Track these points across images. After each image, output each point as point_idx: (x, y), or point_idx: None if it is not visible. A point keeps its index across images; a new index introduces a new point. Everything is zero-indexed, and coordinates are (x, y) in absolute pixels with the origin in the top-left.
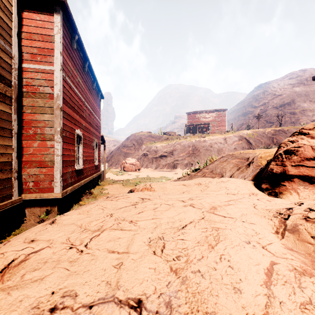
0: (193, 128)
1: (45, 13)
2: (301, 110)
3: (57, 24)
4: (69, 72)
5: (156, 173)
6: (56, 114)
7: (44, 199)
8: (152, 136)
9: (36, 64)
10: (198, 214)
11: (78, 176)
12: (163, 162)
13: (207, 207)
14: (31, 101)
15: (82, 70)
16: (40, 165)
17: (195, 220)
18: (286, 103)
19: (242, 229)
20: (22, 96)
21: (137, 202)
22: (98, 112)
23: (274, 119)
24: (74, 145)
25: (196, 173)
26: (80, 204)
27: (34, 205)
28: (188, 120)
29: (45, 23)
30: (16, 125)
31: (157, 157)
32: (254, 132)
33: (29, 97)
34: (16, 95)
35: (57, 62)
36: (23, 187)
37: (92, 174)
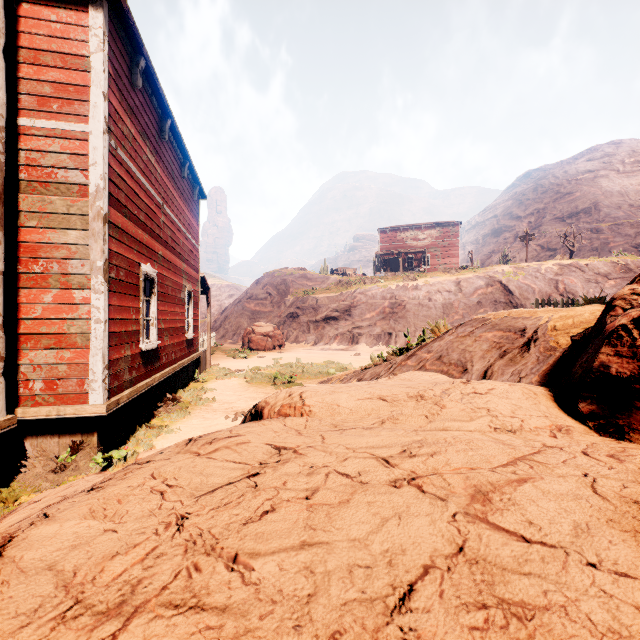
0: (392, 260)
1: (70, 6)
2: (613, 224)
3: (97, 32)
4: (125, 138)
5: (316, 355)
6: (94, 230)
7: (68, 417)
8: (308, 277)
9: (50, 120)
10: (443, 530)
11: (146, 365)
12: (331, 330)
13: (462, 491)
14: (39, 200)
15: (157, 136)
16: (59, 343)
17: (438, 561)
18: (582, 210)
19: (601, 604)
20: (19, 189)
21: (262, 462)
22: (194, 227)
23: (557, 242)
24: (138, 299)
25: (404, 361)
26: (153, 424)
27: (45, 432)
28: (382, 244)
29: (70, 29)
30: (1, 254)
31: (319, 321)
32: (517, 269)
33: (34, 193)
34: (1, 186)
35: (97, 116)
36: (21, 392)
37: (181, 358)
